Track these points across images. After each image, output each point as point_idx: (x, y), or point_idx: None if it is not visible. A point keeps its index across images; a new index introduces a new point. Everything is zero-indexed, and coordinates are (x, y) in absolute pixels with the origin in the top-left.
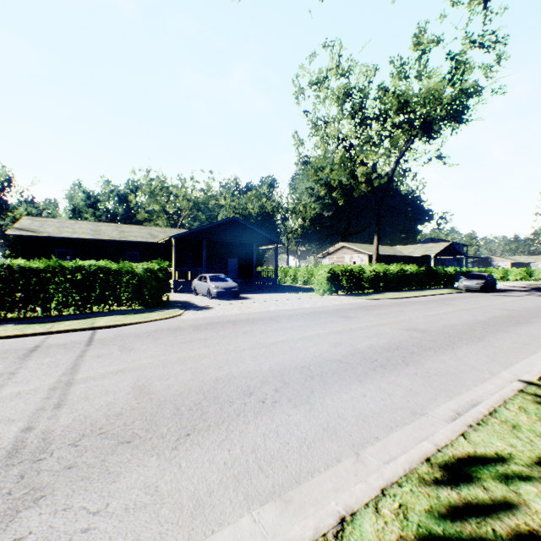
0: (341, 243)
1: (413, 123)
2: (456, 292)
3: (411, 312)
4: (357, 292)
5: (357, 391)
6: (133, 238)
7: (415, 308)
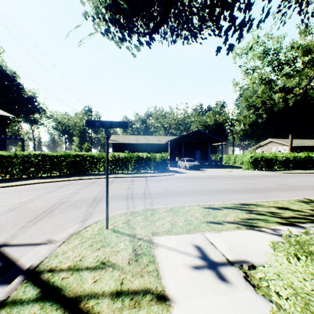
0: (269, 139)
1: None
2: None
3: (294, 179)
4: (272, 169)
5: (233, 195)
6: (151, 142)
7: (301, 177)
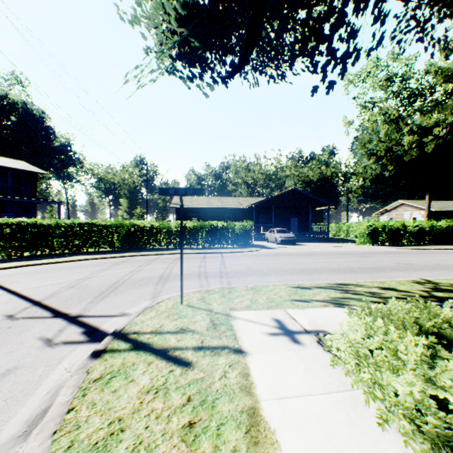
0: (399, 201)
1: None
2: None
3: (424, 257)
4: (399, 244)
5: (332, 275)
6: (229, 206)
7: (435, 255)
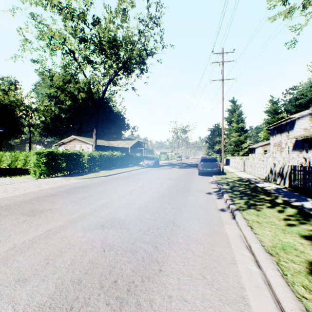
0: (73, 136)
1: (119, 56)
2: (142, 168)
3: (114, 190)
4: (78, 171)
5: None
6: None
7: (118, 184)
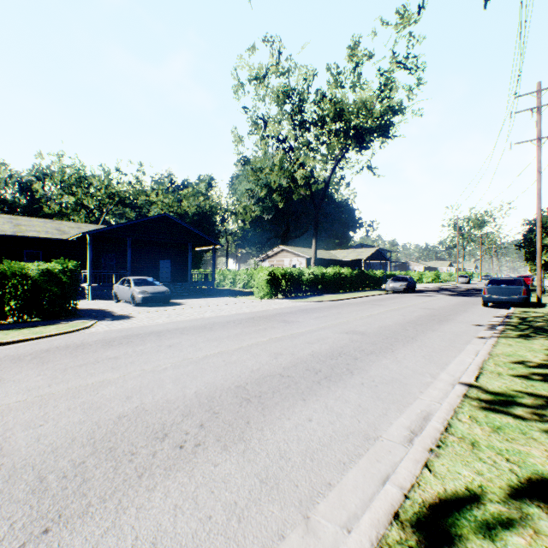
0: (281, 247)
1: (348, 132)
2: (385, 293)
3: (349, 314)
4: (296, 294)
5: (303, 415)
6: (34, 234)
7: (352, 309)
